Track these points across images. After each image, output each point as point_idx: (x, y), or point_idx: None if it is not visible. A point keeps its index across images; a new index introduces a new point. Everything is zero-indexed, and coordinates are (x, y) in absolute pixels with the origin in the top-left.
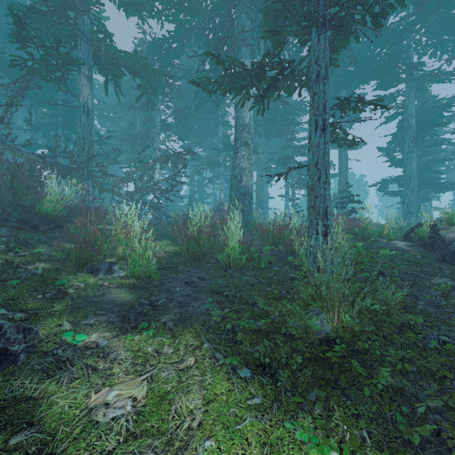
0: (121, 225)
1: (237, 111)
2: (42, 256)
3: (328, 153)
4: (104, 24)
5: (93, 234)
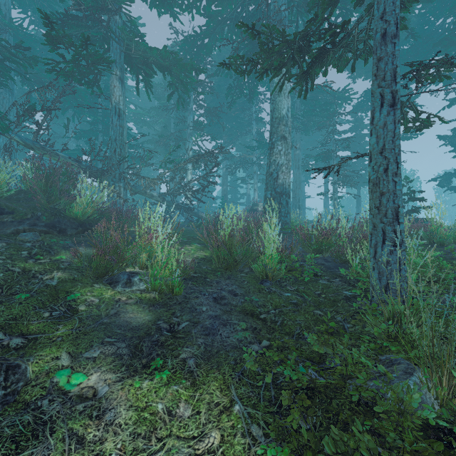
0: (144, 229)
1: (273, 102)
2: (62, 264)
3: (399, 135)
4: (134, 22)
5: (114, 240)
